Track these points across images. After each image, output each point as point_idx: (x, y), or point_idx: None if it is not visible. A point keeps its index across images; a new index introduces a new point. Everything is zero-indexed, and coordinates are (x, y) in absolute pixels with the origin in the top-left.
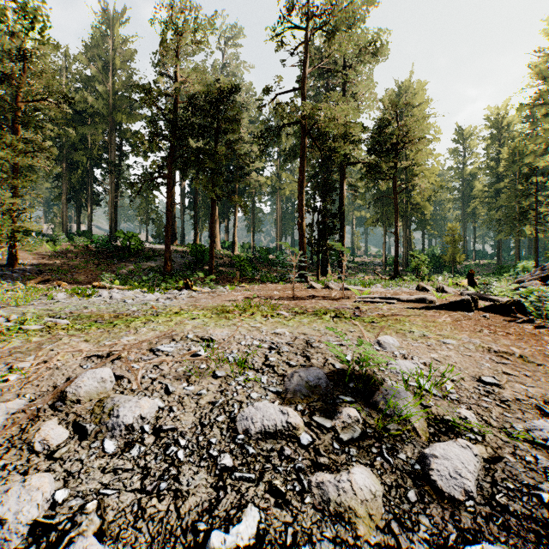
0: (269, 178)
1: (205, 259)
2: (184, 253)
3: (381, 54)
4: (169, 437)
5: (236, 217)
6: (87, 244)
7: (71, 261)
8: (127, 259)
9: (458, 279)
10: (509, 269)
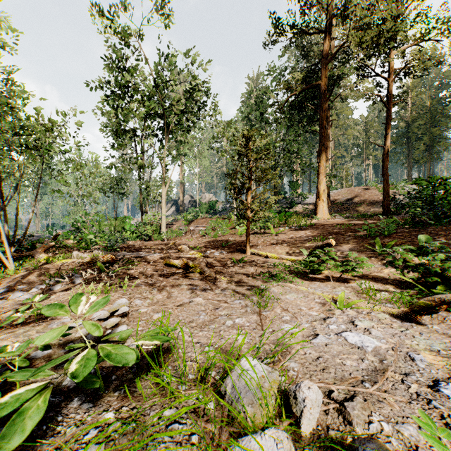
0: None
1: None
2: None
3: None
4: None
5: None
6: None
7: None
8: None
9: None
10: None
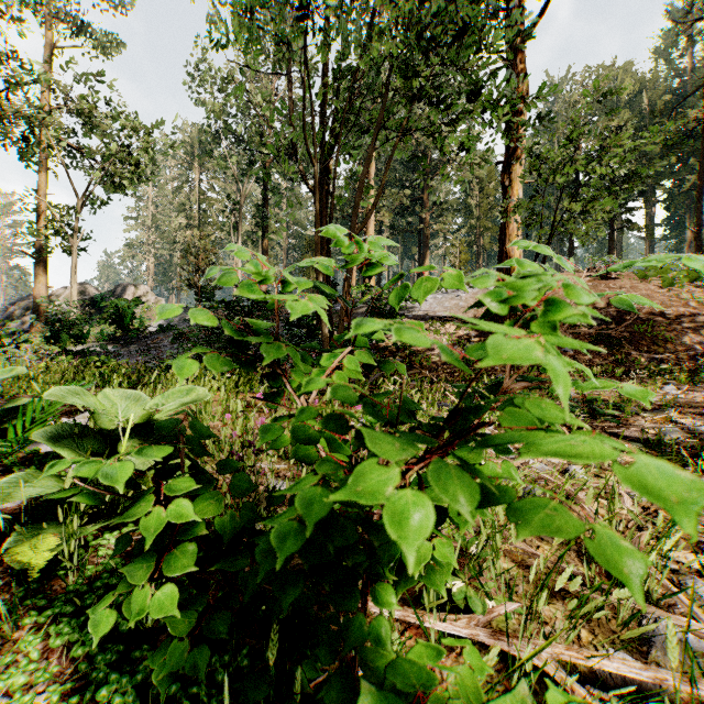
0: None
1: None
2: None
3: None
4: None
5: None
6: None
7: None
8: None
9: None
10: None
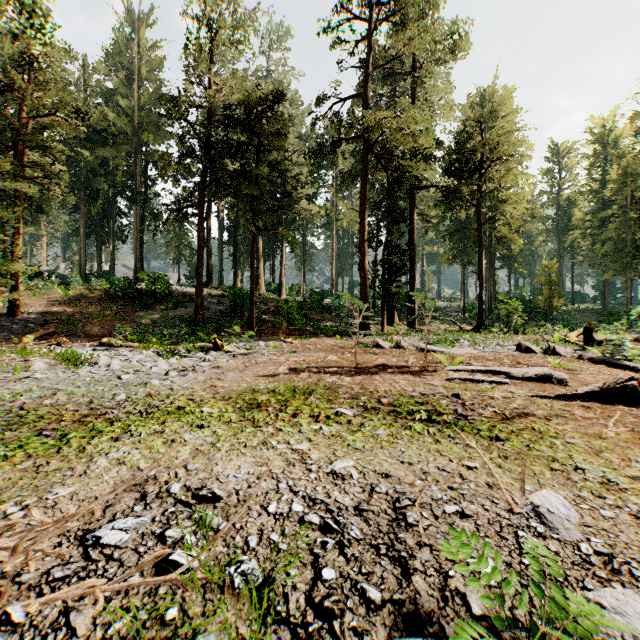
0: (323, 207)
1: (245, 305)
2: (221, 298)
3: (462, 50)
4: None
5: (283, 254)
6: (106, 287)
7: (85, 308)
8: (152, 306)
9: (561, 331)
10: (620, 317)
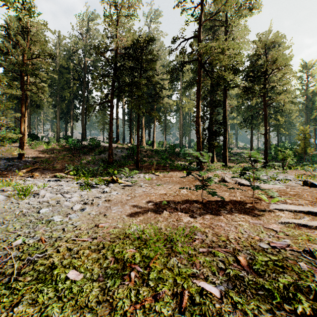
0: (175, 101)
1: (134, 153)
2: (123, 149)
3: (255, 8)
4: None
5: (154, 126)
6: (66, 144)
7: (55, 155)
8: (88, 153)
9: None
10: None
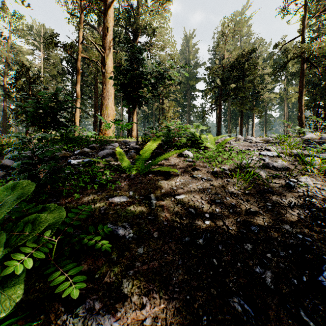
0: (278, 93)
1: None
2: None
3: None
4: (256, 139)
5: (253, 121)
6: None
7: None
8: None
9: None
10: None
